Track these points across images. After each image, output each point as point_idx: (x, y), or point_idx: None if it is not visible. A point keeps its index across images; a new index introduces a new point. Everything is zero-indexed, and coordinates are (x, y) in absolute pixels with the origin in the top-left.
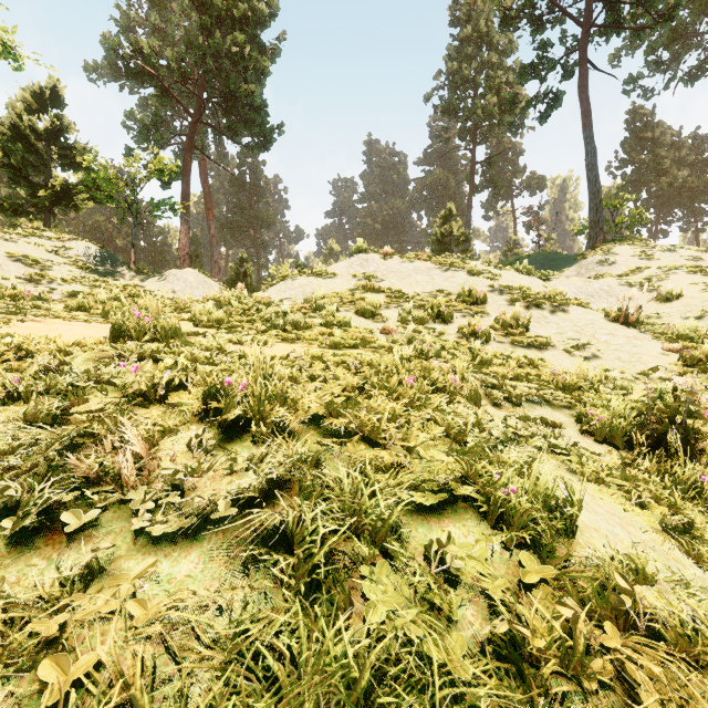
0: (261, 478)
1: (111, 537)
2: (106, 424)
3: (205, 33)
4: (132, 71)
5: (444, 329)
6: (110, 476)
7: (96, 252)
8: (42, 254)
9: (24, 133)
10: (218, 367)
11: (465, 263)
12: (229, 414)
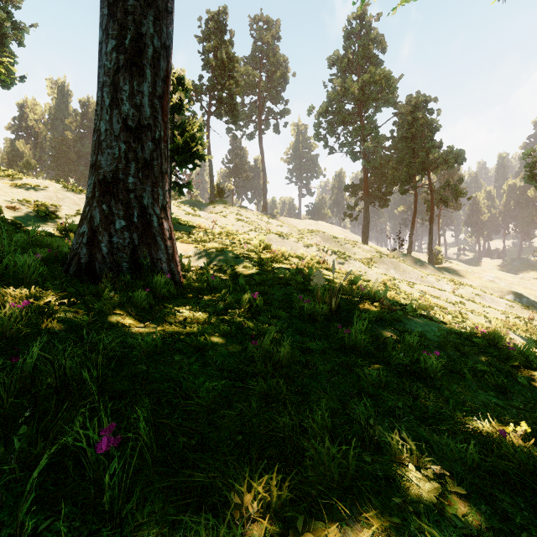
0: None
1: None
2: None
3: None
4: None
5: None
6: None
7: None
8: None
9: None
10: None
11: None
12: None
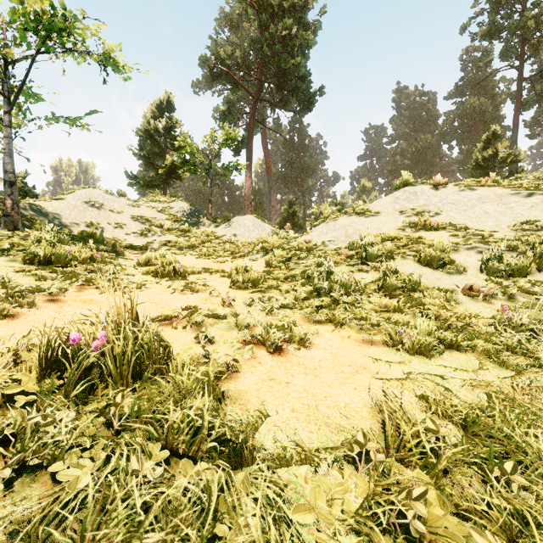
0: None
1: None
2: None
3: (262, 29)
4: (215, 75)
5: None
6: None
7: (187, 209)
8: (153, 214)
9: (151, 133)
10: None
11: None
12: None
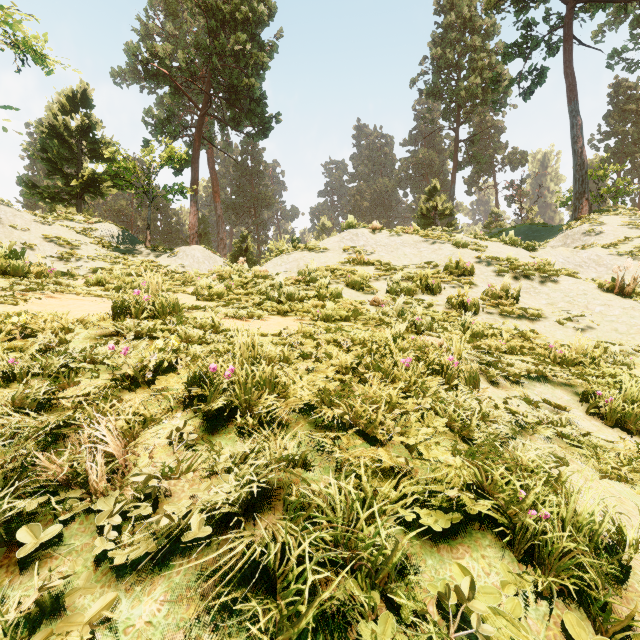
0: (243, 485)
1: (71, 558)
2: (88, 412)
3: (211, 35)
4: (149, 73)
5: (432, 300)
6: (80, 478)
7: (118, 233)
8: (72, 236)
9: (60, 131)
10: (210, 345)
11: (451, 236)
12: (214, 403)
